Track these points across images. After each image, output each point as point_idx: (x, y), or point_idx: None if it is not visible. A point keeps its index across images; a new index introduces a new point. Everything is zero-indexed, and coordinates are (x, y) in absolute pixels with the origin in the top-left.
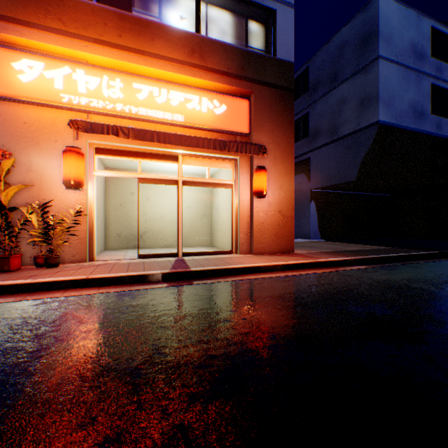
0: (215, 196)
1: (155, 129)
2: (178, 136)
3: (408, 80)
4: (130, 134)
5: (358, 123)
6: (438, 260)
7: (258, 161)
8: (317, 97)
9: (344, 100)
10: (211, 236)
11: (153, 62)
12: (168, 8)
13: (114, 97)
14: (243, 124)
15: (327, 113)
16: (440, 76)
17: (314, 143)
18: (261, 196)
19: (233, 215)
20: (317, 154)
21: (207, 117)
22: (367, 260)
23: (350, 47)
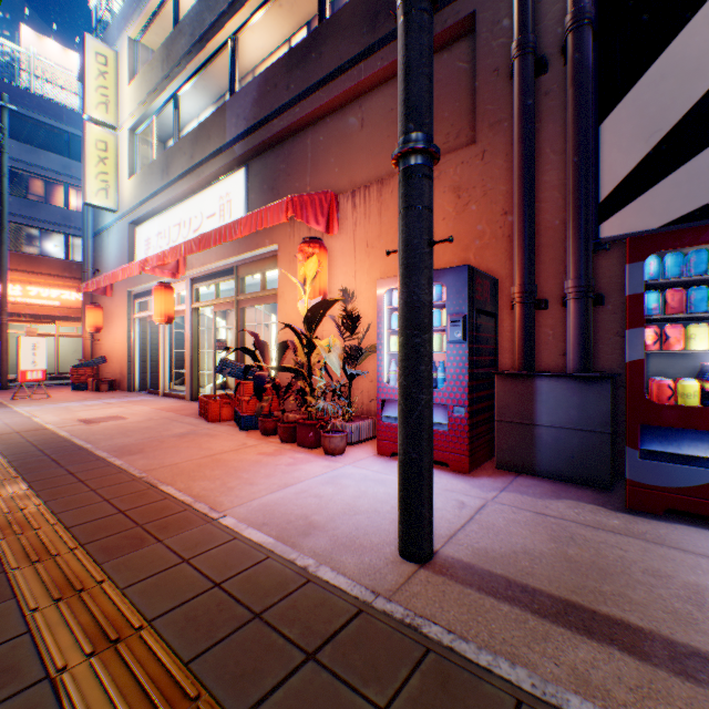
0: None
1: (42, 309)
2: (58, 316)
3: None
4: (30, 317)
5: None
6: None
7: None
8: None
9: None
10: None
11: (42, 277)
12: (50, 241)
13: (17, 295)
14: None
15: None
16: None
17: None
18: None
19: None
20: None
21: (76, 302)
22: None
23: None
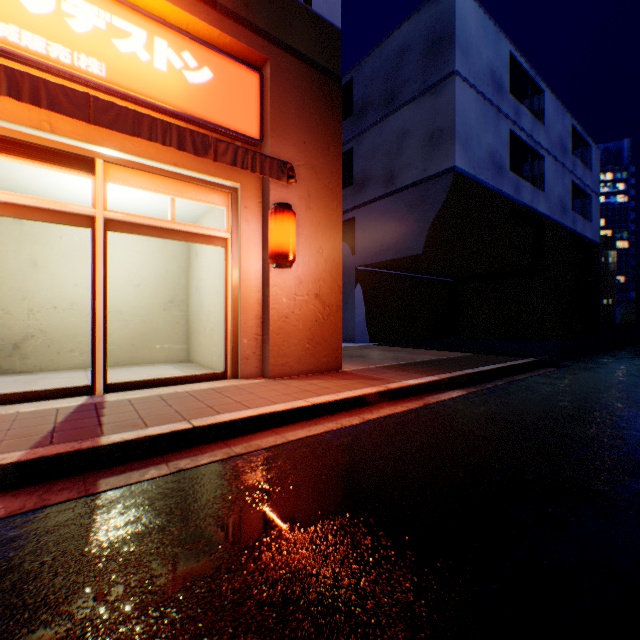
0: (195, 265)
1: None
2: (79, 95)
3: (487, 117)
4: None
5: (425, 169)
6: (541, 371)
7: (279, 196)
8: (366, 126)
9: (405, 133)
10: (188, 343)
11: None
12: None
13: None
14: (250, 120)
15: (381, 151)
16: (518, 123)
17: (362, 195)
18: (285, 263)
19: (228, 300)
20: (366, 212)
21: (168, 83)
22: (460, 380)
23: (414, 54)
